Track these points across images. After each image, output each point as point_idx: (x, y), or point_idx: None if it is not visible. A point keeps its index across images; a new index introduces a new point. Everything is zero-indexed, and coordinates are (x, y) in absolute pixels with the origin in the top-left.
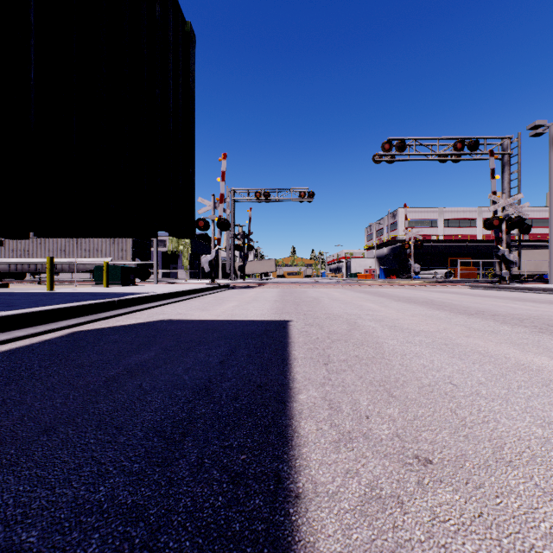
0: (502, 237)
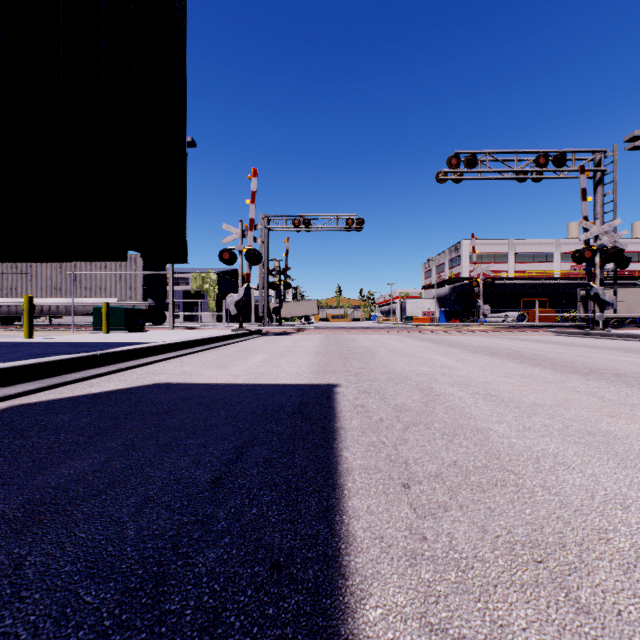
0: (595, 272)
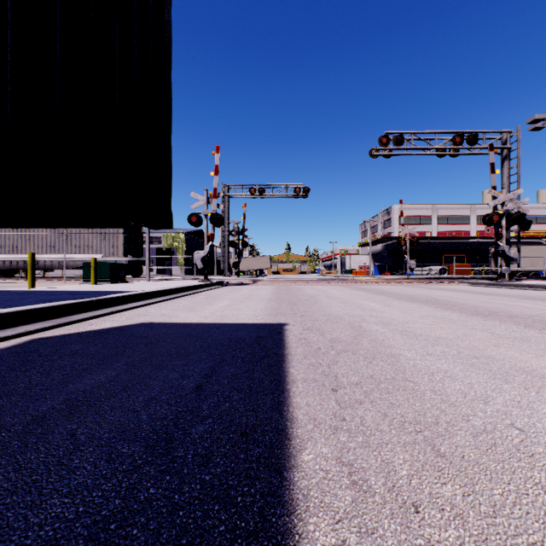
0: (502, 233)
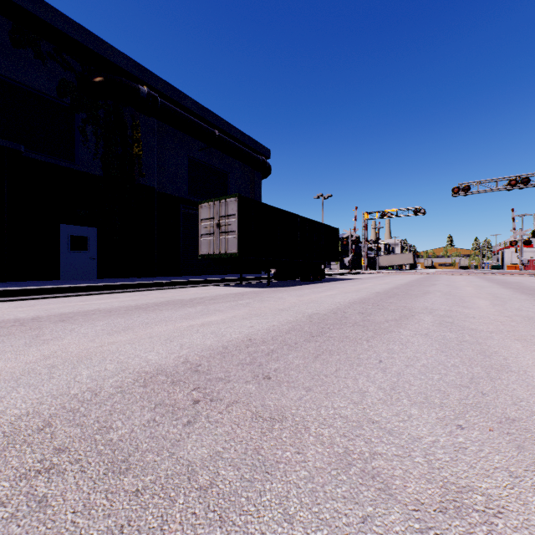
0: None
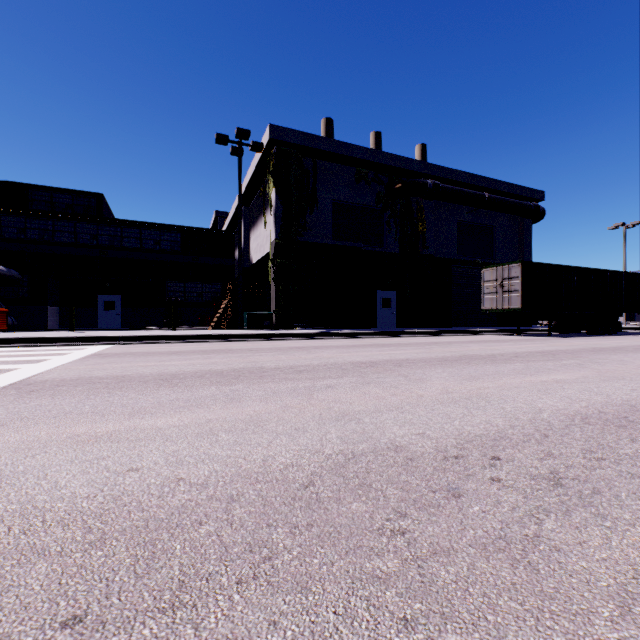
0: None
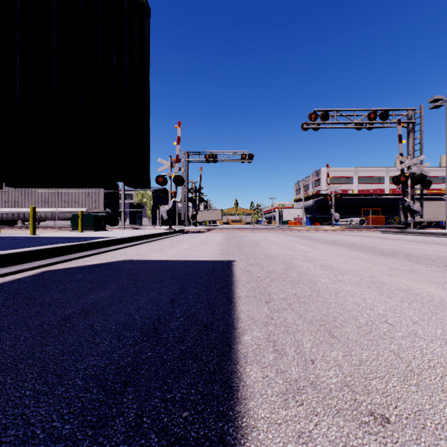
0: (408, 191)
